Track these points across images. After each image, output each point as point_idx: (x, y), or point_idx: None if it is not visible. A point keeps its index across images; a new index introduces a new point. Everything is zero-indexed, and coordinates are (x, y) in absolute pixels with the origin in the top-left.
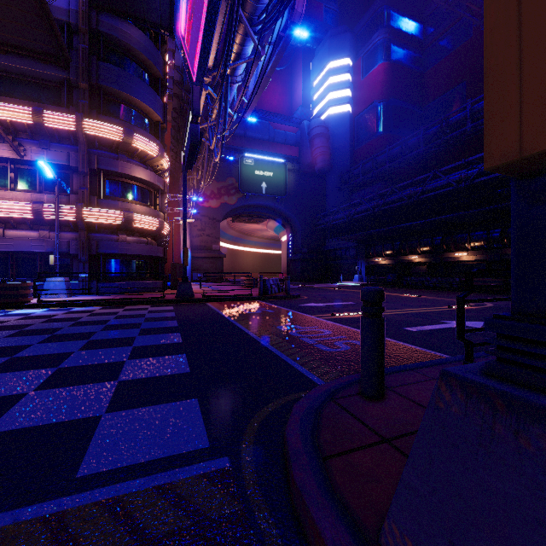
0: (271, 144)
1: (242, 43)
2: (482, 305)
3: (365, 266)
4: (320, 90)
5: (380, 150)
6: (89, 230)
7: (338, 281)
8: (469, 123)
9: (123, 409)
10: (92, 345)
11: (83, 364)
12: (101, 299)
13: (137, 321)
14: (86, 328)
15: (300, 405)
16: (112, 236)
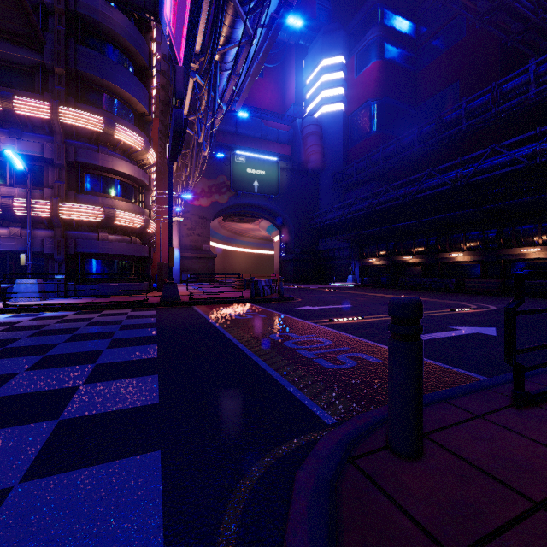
0: (263, 142)
1: (232, 24)
2: (485, 308)
3: (359, 267)
4: (313, 88)
5: (373, 149)
6: (66, 228)
7: (331, 282)
8: (464, 122)
9: (48, 473)
10: (46, 362)
11: (22, 392)
12: (77, 303)
13: (111, 329)
14: (48, 338)
15: (306, 474)
16: (91, 234)
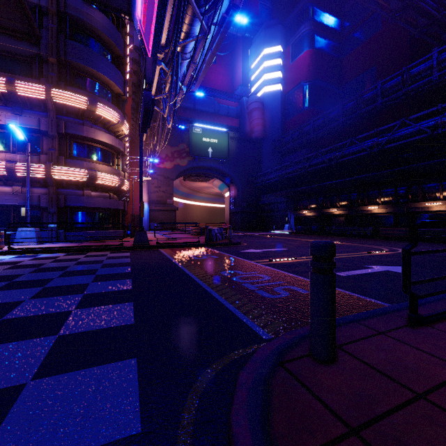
0: (216, 116)
1: (191, 23)
2: (395, 251)
3: (294, 217)
4: (256, 72)
5: (305, 122)
6: (57, 186)
7: (271, 230)
8: (379, 99)
9: (52, 373)
10: (45, 292)
11: (28, 315)
12: (66, 247)
13: (95, 267)
14: (45, 274)
15: (247, 373)
16: (78, 191)
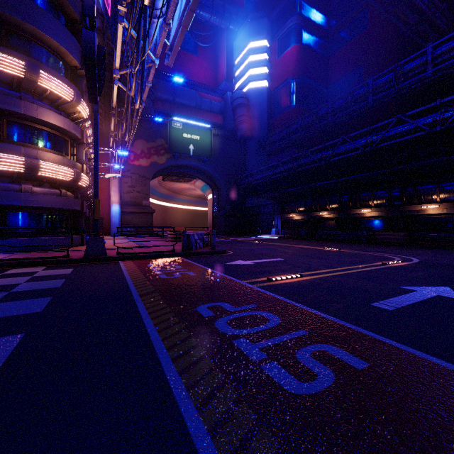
0: (198, 111)
1: None
2: (410, 260)
3: (281, 221)
4: (241, 67)
5: (293, 121)
6: None
7: (258, 235)
8: (371, 96)
9: None
10: None
11: None
12: None
13: None
14: None
15: None
16: (12, 186)
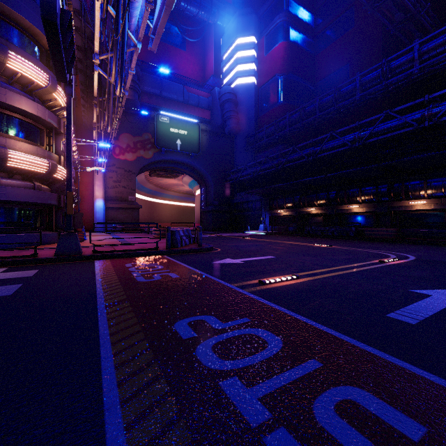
0: (186, 106)
1: None
2: (406, 258)
3: (269, 217)
4: (229, 63)
5: (280, 117)
6: None
7: (246, 231)
8: (358, 93)
9: None
10: None
11: None
12: None
13: None
14: None
15: None
16: None
